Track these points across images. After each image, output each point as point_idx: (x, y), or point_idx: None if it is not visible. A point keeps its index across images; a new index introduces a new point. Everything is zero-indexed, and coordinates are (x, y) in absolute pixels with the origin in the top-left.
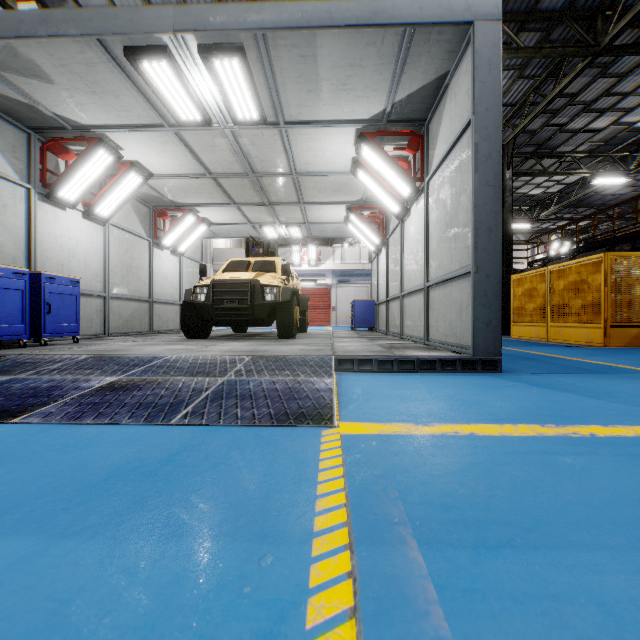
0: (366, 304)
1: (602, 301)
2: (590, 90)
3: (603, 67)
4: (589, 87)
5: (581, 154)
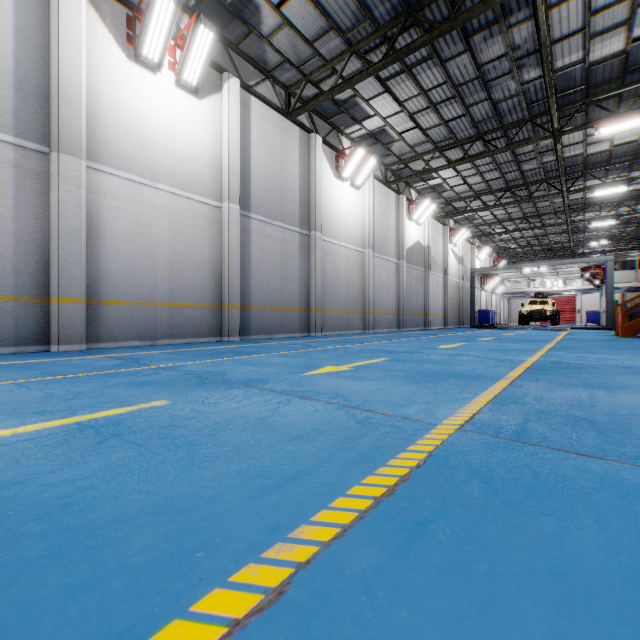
0: (593, 313)
1: None
2: None
3: None
4: None
5: None
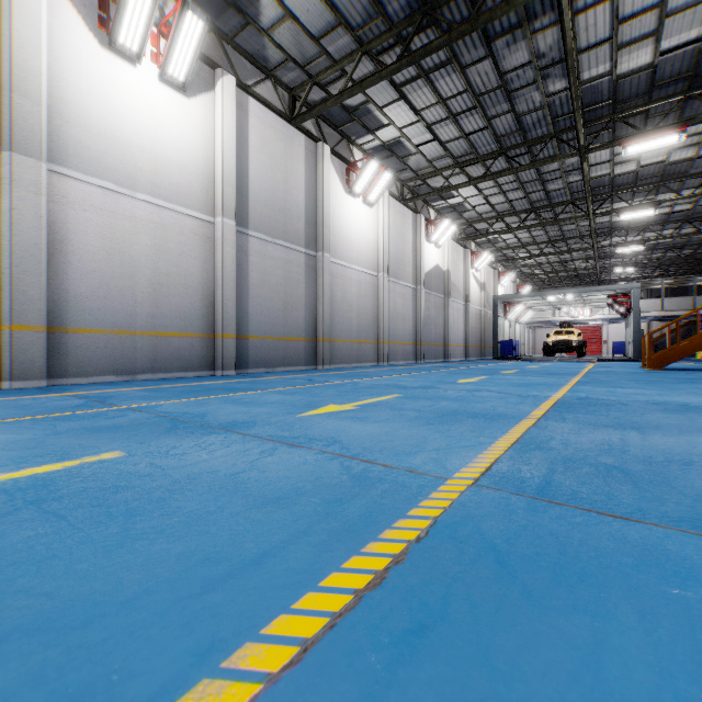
0: (620, 343)
1: None
2: None
3: None
4: None
5: None
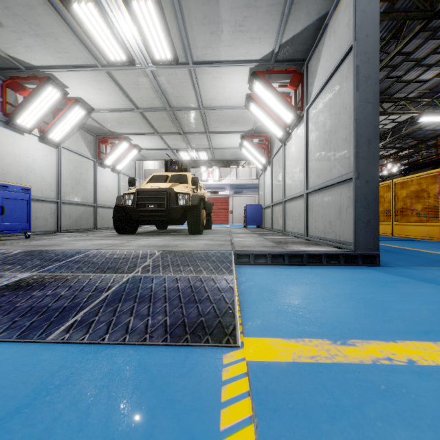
0: (255, 208)
1: (439, 205)
2: (421, 49)
3: (433, 31)
4: (421, 47)
5: (411, 99)
